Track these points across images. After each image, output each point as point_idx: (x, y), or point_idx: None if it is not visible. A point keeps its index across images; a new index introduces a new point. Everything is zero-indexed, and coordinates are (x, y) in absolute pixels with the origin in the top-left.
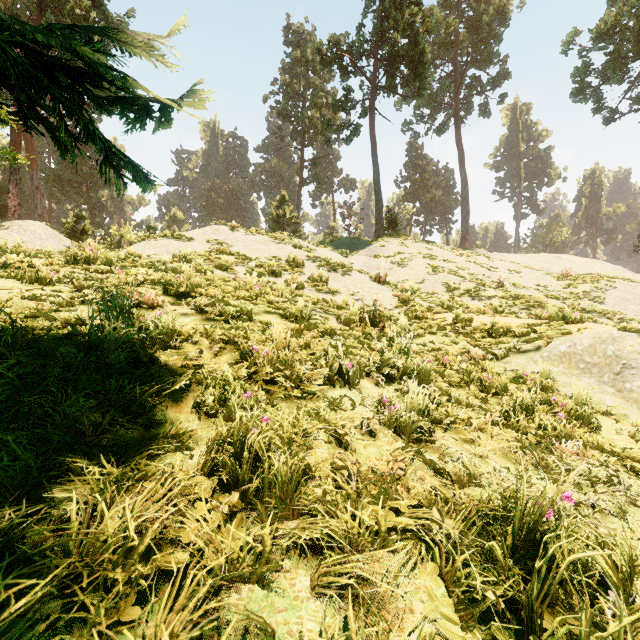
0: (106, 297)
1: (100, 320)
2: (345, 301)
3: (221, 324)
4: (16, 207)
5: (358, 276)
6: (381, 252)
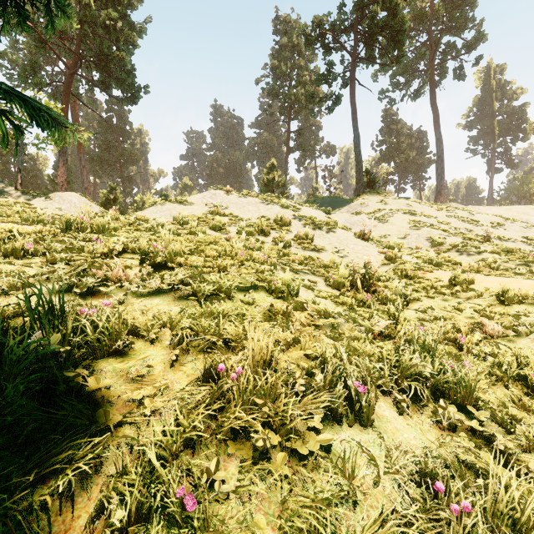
0: (71, 273)
1: (22, 319)
2: (332, 261)
3: (194, 305)
4: (63, 182)
5: (342, 233)
6: (362, 209)
